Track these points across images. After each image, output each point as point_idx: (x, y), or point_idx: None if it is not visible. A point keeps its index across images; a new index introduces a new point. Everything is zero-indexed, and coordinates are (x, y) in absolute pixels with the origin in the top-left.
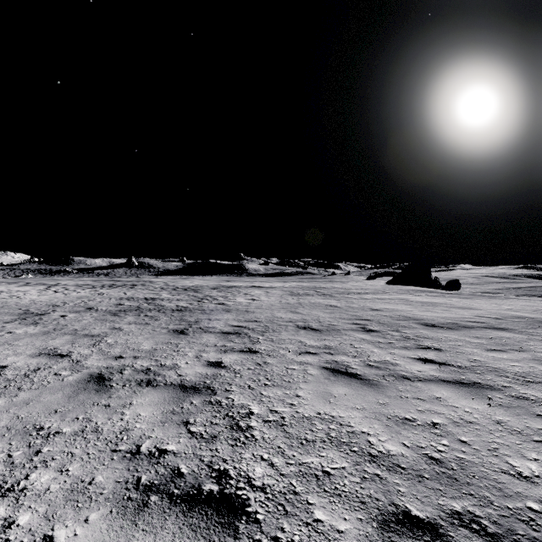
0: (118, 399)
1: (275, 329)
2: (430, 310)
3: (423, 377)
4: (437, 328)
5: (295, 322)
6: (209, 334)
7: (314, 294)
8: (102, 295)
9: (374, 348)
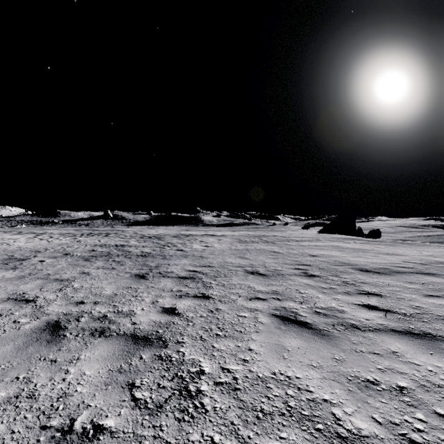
0: (66, 352)
1: (226, 273)
2: (361, 256)
3: (372, 326)
4: (372, 273)
5: (244, 267)
6: (167, 279)
7: (259, 241)
8: (80, 243)
9: (319, 293)
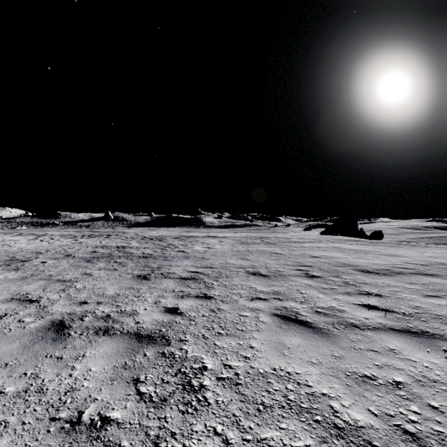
0: (72, 350)
1: (228, 274)
2: (363, 257)
3: (371, 325)
4: (372, 274)
5: (246, 268)
6: (169, 280)
7: (260, 243)
8: (81, 244)
9: (319, 294)
